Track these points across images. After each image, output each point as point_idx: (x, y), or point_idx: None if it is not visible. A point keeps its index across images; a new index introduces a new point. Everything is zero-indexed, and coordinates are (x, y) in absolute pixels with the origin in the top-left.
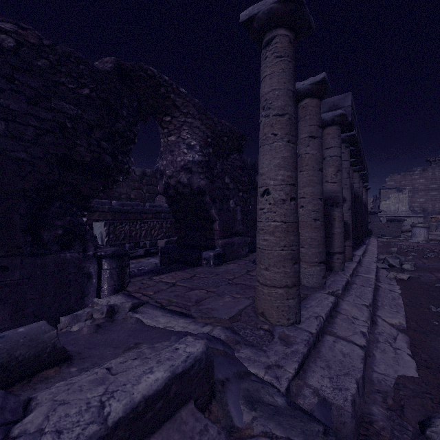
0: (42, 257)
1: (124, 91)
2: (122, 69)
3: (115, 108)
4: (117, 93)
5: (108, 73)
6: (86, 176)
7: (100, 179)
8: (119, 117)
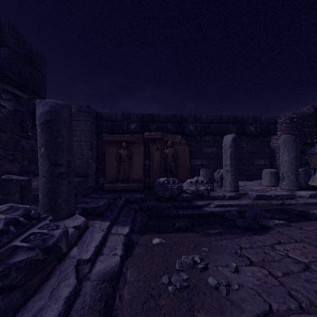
0: (301, 167)
1: (315, 115)
2: (315, 108)
3: (315, 124)
4: (313, 117)
5: (312, 113)
6: (307, 146)
7: (310, 146)
8: (316, 126)
